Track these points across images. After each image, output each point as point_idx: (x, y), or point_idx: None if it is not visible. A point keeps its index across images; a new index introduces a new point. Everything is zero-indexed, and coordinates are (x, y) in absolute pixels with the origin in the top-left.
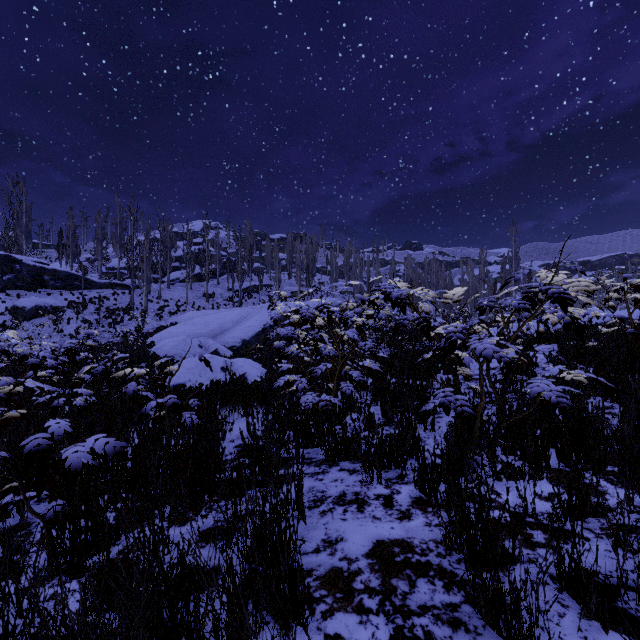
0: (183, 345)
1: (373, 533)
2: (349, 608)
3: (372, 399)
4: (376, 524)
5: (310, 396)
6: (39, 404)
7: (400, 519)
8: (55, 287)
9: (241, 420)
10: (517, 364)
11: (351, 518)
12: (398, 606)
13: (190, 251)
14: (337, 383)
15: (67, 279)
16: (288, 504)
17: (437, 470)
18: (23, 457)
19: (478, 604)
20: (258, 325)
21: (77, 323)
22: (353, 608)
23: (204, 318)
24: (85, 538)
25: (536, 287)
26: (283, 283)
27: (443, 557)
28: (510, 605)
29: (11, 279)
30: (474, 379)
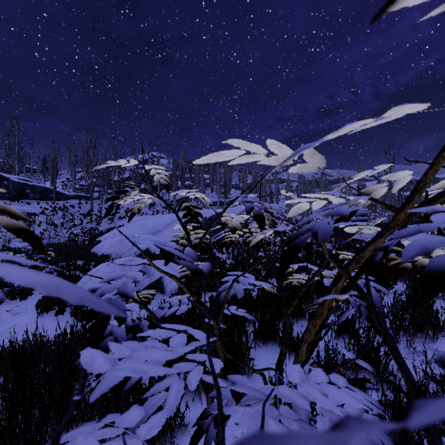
0: (119, 245)
1: None
2: None
3: None
4: None
5: None
6: None
7: None
8: (34, 198)
9: None
10: None
11: None
12: None
13: (137, 171)
14: None
15: (44, 192)
16: None
17: None
18: None
19: None
20: None
21: (46, 225)
22: None
23: (142, 222)
24: None
25: None
26: (207, 195)
27: None
28: None
29: (0, 192)
30: None
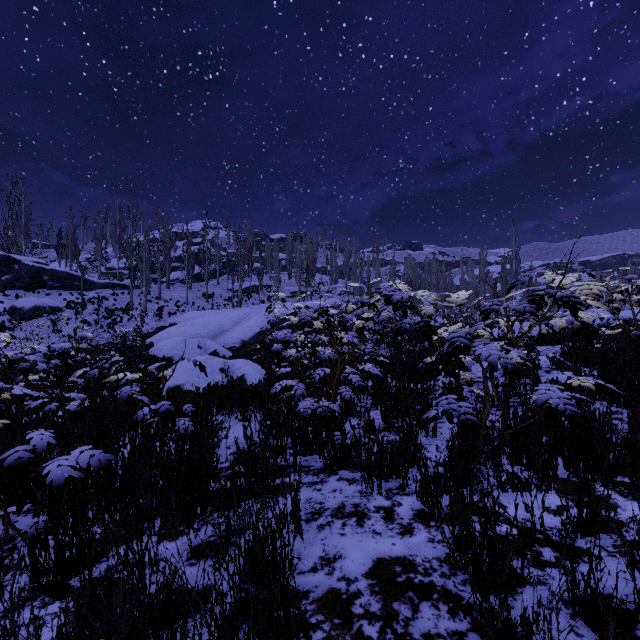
0: (182, 346)
1: (373, 550)
2: (348, 636)
3: (372, 403)
4: (376, 540)
5: (308, 402)
6: (36, 406)
7: (401, 534)
8: (54, 287)
9: (238, 425)
10: (522, 369)
11: (350, 533)
12: (400, 634)
13: (190, 251)
14: (336, 388)
15: (66, 279)
16: (284, 517)
17: (440, 482)
18: (8, 467)
19: (486, 633)
20: (258, 325)
21: (76, 323)
22: (352, 636)
23: (203, 318)
24: (70, 556)
25: (542, 290)
26: (283, 283)
27: (447, 577)
28: (522, 638)
29: (10, 279)
30: (476, 382)
